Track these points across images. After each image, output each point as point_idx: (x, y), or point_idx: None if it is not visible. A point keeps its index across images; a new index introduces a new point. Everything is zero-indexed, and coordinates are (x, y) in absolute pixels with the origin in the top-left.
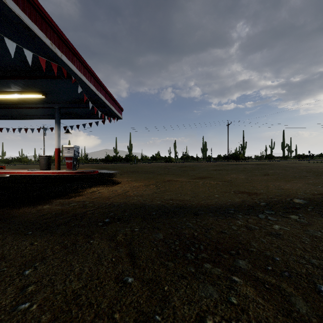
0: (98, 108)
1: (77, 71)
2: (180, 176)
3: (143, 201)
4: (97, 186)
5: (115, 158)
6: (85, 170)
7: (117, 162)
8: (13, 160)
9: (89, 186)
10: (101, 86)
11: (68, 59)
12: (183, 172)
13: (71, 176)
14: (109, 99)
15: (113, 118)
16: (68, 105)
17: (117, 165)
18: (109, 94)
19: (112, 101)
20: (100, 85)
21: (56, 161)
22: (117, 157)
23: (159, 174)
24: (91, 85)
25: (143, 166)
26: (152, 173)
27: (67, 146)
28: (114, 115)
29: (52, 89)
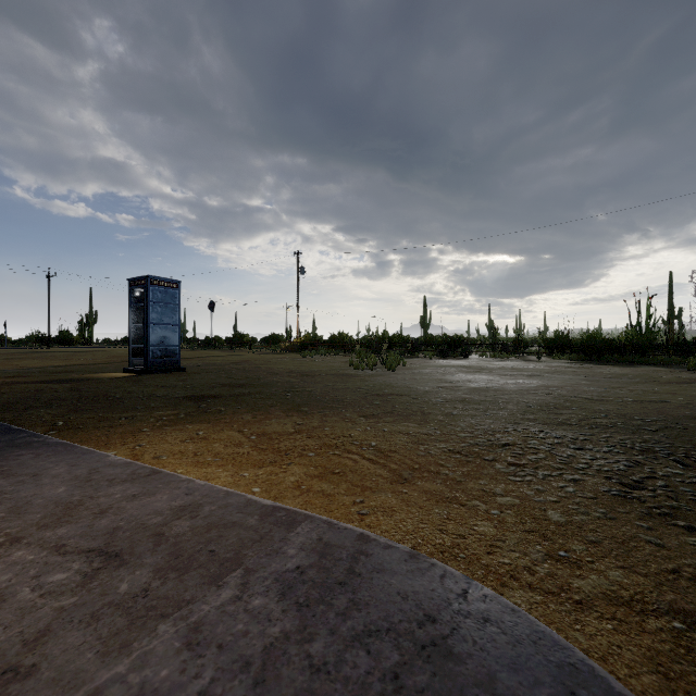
0: None
1: None
2: None
3: None
4: None
5: None
6: None
7: None
8: None
9: None
10: None
11: None
12: None
13: None
14: None
15: None
16: None
17: None
18: None
19: None
20: None
21: None
22: None
23: None
24: None
25: None
26: None
27: None
28: None
29: None
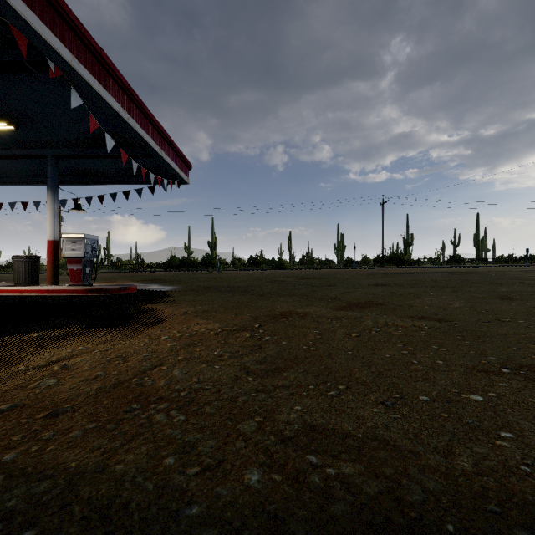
0: (139, 160)
1: (60, 48)
2: (308, 300)
3: (174, 468)
4: (88, 337)
5: (185, 261)
6: (109, 285)
7: (189, 269)
8: (4, 266)
9: (68, 337)
10: (136, 104)
11: (29, 5)
12: (311, 289)
13: (68, 301)
14: (157, 138)
15: (170, 180)
16: (74, 152)
17: (184, 275)
18: (158, 126)
19: (166, 143)
20: (132, 100)
21: (49, 267)
22: (189, 260)
23: (262, 294)
24: (107, 93)
25: (231, 276)
26: (247, 292)
27: (71, 235)
28: (173, 177)
29: (27, 109)
